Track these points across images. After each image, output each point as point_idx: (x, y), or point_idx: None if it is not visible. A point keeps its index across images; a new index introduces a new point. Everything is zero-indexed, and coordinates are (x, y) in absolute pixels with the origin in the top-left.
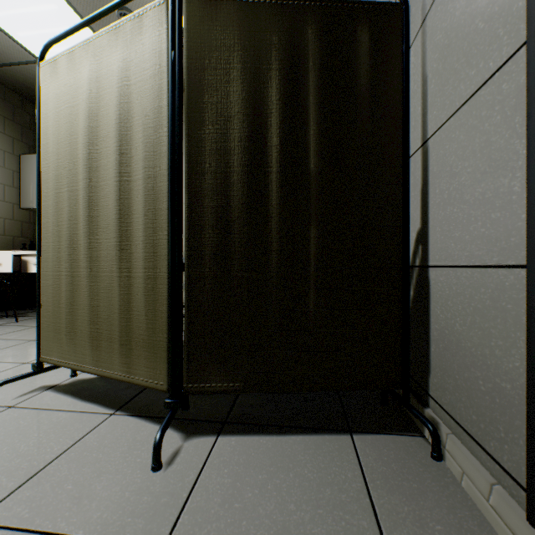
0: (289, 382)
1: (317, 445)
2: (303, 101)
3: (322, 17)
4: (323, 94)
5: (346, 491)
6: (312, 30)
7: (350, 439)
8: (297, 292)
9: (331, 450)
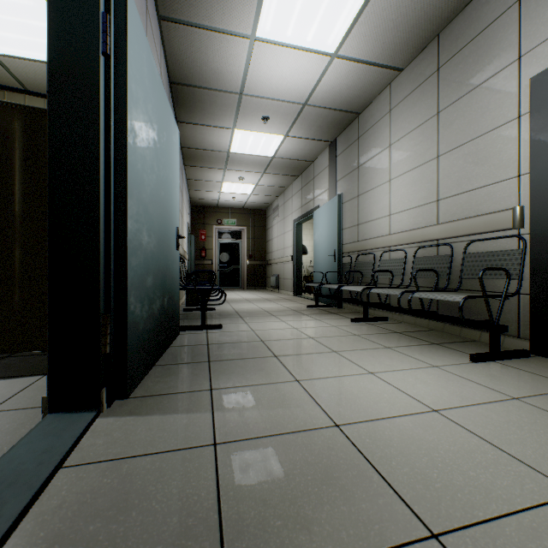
0: (0, 348)
1: (12, 382)
2: (12, 168)
3: (26, 117)
4: (26, 166)
5: (4, 394)
6: (19, 123)
7: (42, 377)
8: (6, 289)
9: (19, 382)
